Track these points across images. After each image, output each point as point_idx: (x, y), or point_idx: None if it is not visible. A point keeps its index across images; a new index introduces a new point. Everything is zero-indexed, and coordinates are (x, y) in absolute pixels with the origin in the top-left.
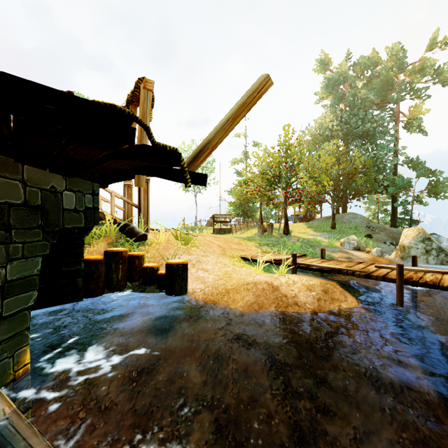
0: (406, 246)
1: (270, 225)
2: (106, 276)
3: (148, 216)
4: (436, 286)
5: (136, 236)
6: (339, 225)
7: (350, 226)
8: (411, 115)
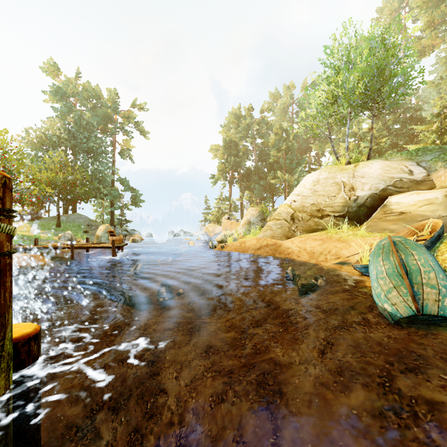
0: (99, 236)
1: None
2: None
3: None
4: (86, 247)
5: None
6: (64, 223)
7: (74, 225)
8: (125, 145)
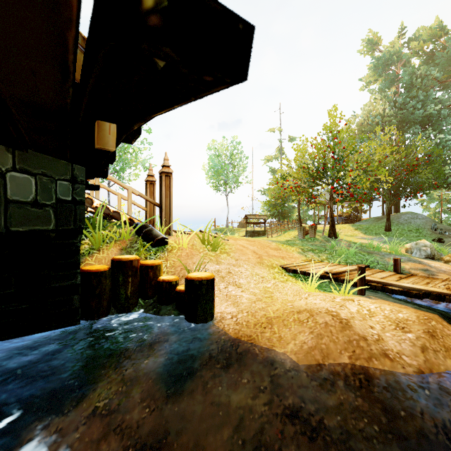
0: None
1: (313, 226)
2: (112, 292)
3: (170, 216)
4: None
5: (154, 240)
6: (394, 226)
7: (409, 228)
8: None
